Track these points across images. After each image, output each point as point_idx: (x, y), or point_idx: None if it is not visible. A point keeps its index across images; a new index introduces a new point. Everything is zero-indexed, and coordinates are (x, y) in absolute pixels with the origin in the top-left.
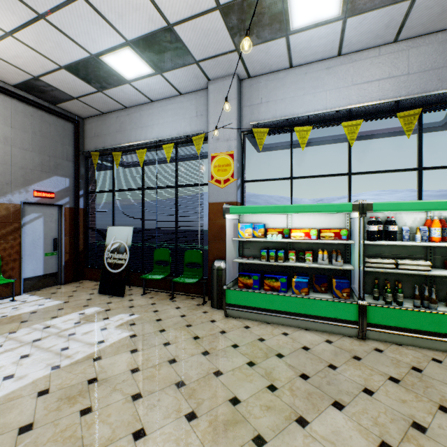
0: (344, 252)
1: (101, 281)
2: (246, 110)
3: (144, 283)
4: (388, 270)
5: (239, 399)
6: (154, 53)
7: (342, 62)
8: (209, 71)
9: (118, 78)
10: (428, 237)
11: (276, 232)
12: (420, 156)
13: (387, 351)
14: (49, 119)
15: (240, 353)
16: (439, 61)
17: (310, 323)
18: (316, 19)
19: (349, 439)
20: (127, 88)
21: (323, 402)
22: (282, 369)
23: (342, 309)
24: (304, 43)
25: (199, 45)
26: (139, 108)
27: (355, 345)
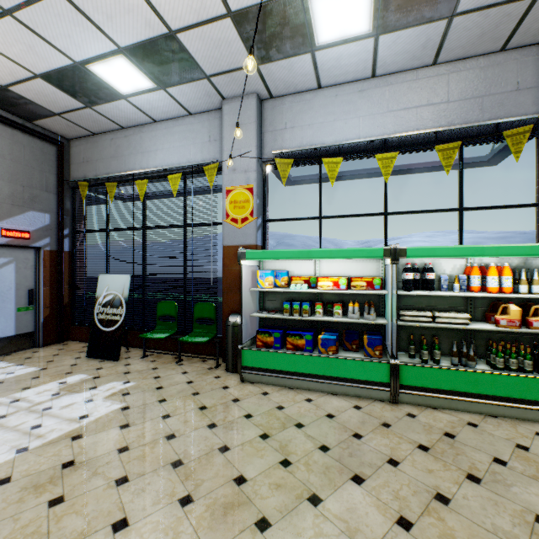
0: (378, 304)
1: (90, 342)
2: (268, 136)
3: (145, 343)
4: (424, 324)
5: (246, 478)
6: (155, 64)
7: (377, 85)
8: (224, 88)
9: (111, 92)
10: (468, 287)
11: (301, 281)
12: (461, 194)
13: (421, 416)
14: (22, 139)
15: (253, 424)
16: (481, 89)
17: (338, 387)
18: (345, 34)
19: (365, 516)
20: (123, 104)
21: (341, 477)
22: (300, 440)
23: (373, 369)
24: (332, 61)
25: (209, 57)
26: (139, 129)
27: (386, 410)
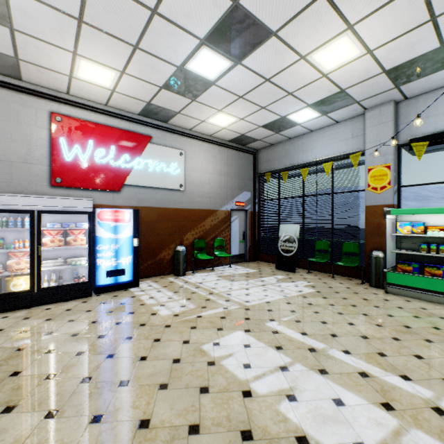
0: None
1: (277, 261)
2: (402, 126)
3: (308, 265)
4: None
5: (410, 327)
6: (325, 106)
7: None
8: (367, 104)
9: (292, 124)
10: None
11: (437, 230)
12: None
13: None
14: (241, 155)
15: (405, 311)
16: None
17: None
18: None
19: None
20: (296, 128)
21: None
22: None
23: None
24: None
25: (362, 93)
26: (300, 138)
27: None
